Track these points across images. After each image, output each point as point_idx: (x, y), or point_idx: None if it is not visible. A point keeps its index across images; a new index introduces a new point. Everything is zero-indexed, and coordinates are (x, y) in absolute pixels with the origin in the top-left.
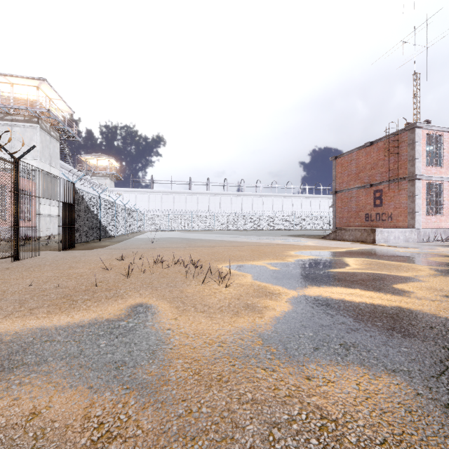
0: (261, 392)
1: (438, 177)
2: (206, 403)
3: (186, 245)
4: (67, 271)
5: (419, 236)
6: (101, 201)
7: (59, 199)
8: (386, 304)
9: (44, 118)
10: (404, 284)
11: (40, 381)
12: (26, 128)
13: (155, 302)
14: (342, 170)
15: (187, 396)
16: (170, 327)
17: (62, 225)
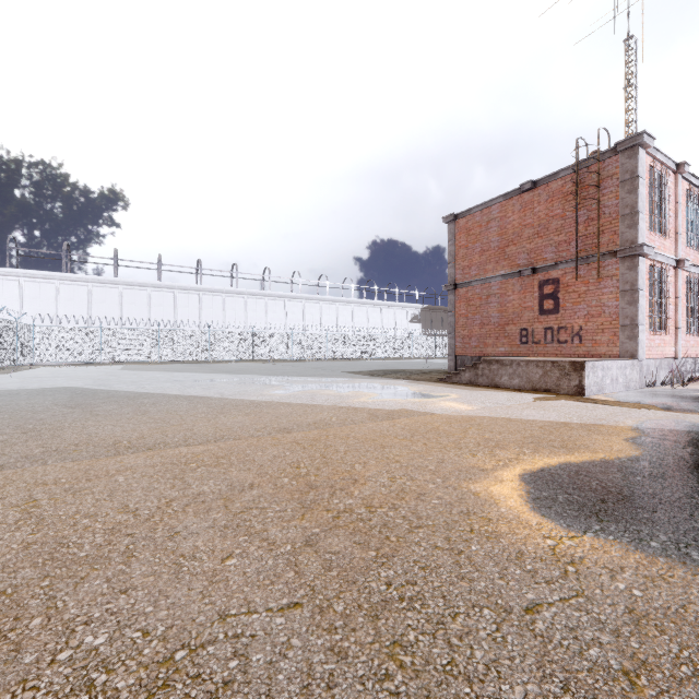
0: None
1: (664, 255)
2: None
3: None
4: None
5: (642, 376)
6: None
7: None
8: None
9: None
10: None
11: None
12: None
13: None
14: (468, 241)
15: None
16: None
17: None
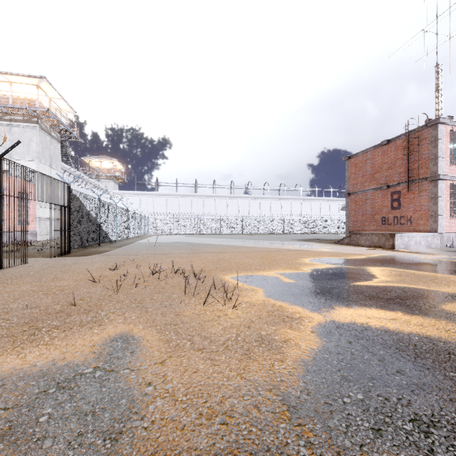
0: None
1: None
2: None
3: (189, 250)
4: (49, 283)
5: (442, 241)
6: (101, 204)
7: (51, 201)
8: (447, 338)
9: (44, 118)
10: (454, 304)
11: None
12: (25, 128)
13: (140, 332)
14: (355, 170)
15: None
16: (153, 379)
17: (55, 229)
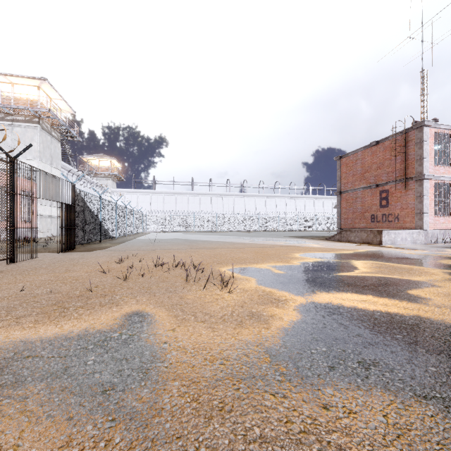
0: (271, 426)
1: (447, 176)
2: (205, 442)
3: (187, 246)
4: (63, 274)
5: (427, 238)
6: (102, 202)
7: (57, 200)
8: (404, 313)
9: (45, 119)
10: (419, 290)
11: (12, 409)
12: (27, 128)
13: (152, 310)
14: (346, 170)
15: (183, 431)
16: (167, 340)
17: (61, 226)
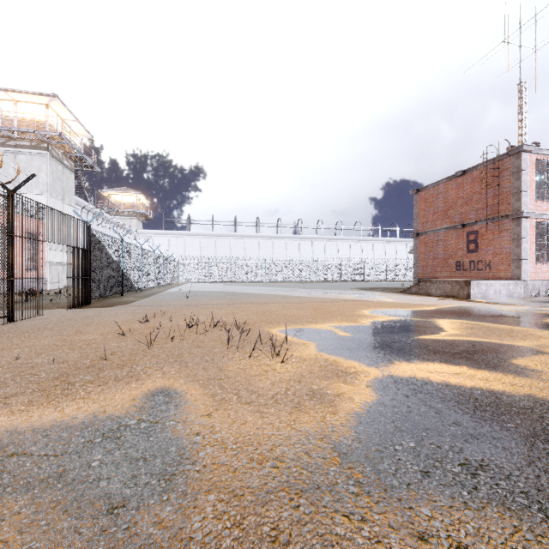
0: None
1: None
2: None
3: (229, 301)
4: (72, 337)
5: (527, 290)
6: (124, 246)
7: (68, 243)
8: (512, 392)
9: (55, 144)
10: (527, 359)
11: None
12: (33, 156)
13: (182, 387)
14: (425, 206)
15: None
16: (201, 429)
17: (73, 276)
